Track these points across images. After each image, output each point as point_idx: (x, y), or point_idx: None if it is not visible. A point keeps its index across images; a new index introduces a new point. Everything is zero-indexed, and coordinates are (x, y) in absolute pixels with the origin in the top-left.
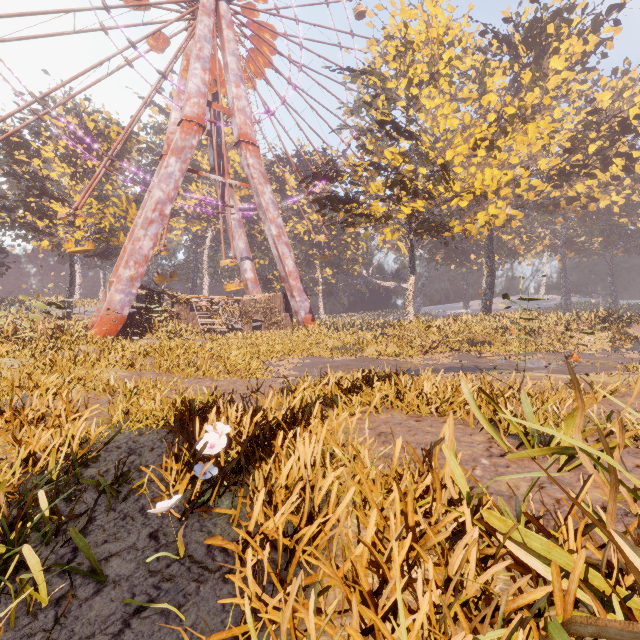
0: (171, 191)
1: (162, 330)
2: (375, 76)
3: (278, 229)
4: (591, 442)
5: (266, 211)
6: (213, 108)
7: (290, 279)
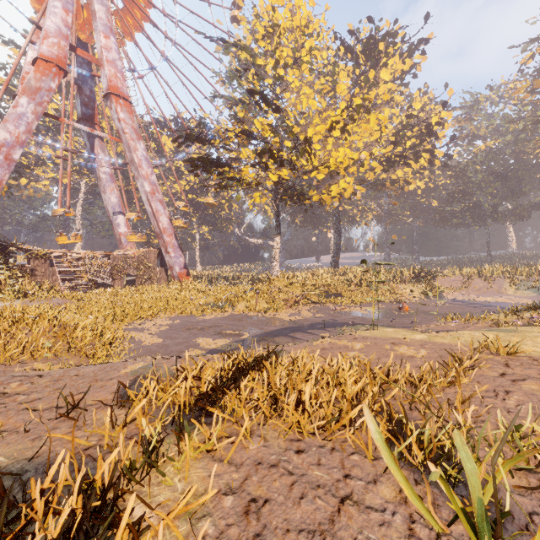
0: (21, 134)
1: (9, 289)
2: (246, 50)
3: (152, 186)
4: (514, 474)
5: (139, 167)
6: (78, 54)
7: (164, 235)
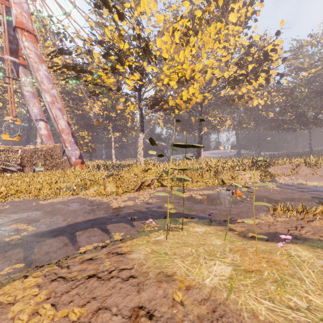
0: None
1: None
2: None
3: (52, 97)
4: None
5: (41, 83)
6: None
7: (63, 134)
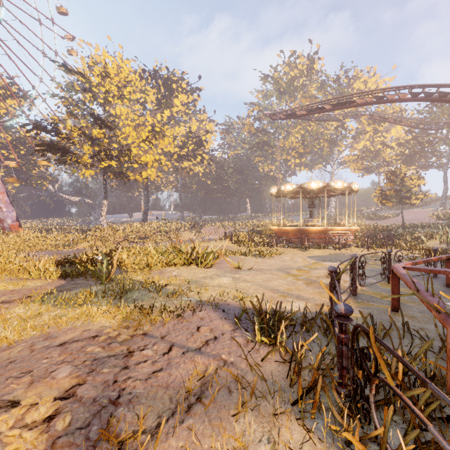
0: None
1: None
2: (85, 80)
3: None
4: None
5: None
6: None
7: None
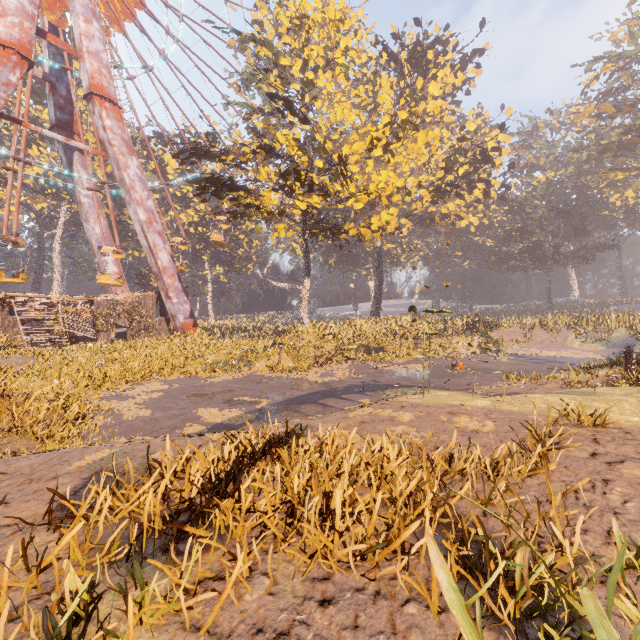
0: None
1: None
2: (266, 46)
3: (148, 214)
4: None
5: (131, 189)
6: (49, 41)
7: (165, 276)
